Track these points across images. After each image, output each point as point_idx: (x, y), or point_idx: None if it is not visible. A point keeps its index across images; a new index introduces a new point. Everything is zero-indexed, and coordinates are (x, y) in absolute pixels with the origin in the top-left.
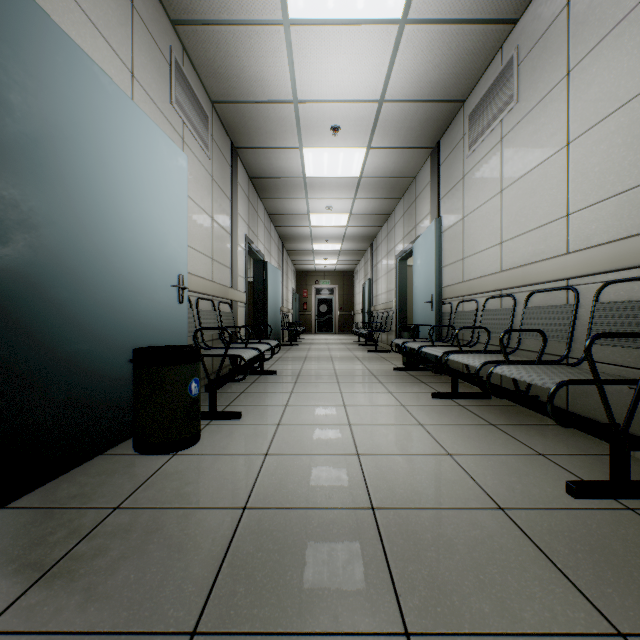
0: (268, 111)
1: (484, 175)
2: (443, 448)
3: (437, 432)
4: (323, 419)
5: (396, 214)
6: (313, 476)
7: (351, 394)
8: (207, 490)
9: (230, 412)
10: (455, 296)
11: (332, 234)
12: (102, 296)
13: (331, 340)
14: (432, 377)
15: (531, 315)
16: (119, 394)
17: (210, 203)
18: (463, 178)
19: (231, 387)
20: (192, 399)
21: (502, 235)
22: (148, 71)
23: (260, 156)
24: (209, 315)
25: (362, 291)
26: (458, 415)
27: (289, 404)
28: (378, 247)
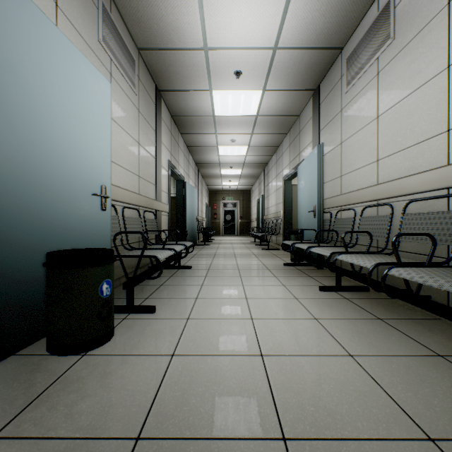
0: (184, 57)
1: (361, 106)
2: (342, 347)
3: (332, 327)
4: (228, 313)
5: (283, 145)
6: (217, 386)
7: (251, 287)
8: (102, 407)
9: (146, 306)
10: (334, 206)
11: (235, 162)
12: (10, 201)
13: (234, 240)
14: (315, 271)
15: (410, 221)
16: (32, 296)
17: (137, 131)
18: (341, 111)
19: (153, 280)
20: (103, 300)
21: (378, 154)
22: (74, 6)
23: (179, 97)
24: (134, 221)
25: (257, 204)
26: (346, 308)
27: (199, 297)
28: (269, 171)
